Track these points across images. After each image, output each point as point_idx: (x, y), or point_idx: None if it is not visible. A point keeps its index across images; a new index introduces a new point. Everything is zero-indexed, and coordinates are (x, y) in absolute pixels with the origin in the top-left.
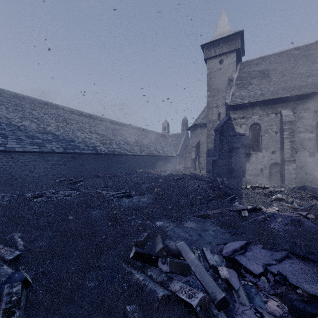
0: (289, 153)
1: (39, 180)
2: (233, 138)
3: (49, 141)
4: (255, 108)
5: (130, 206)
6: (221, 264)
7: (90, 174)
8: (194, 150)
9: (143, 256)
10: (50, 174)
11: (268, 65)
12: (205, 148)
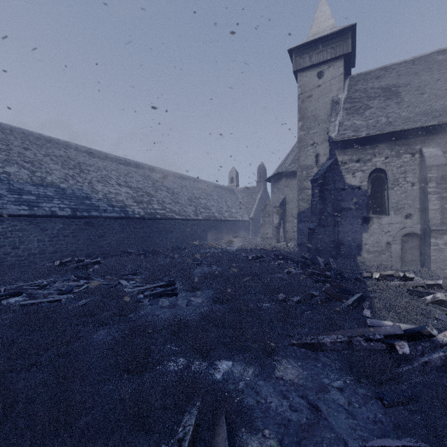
0: (437, 217)
1: (30, 260)
2: (342, 194)
3: (48, 199)
4: (378, 144)
5: (168, 323)
6: None
7: (116, 249)
8: (276, 212)
9: None
10: (49, 251)
11: (396, 78)
12: (294, 209)
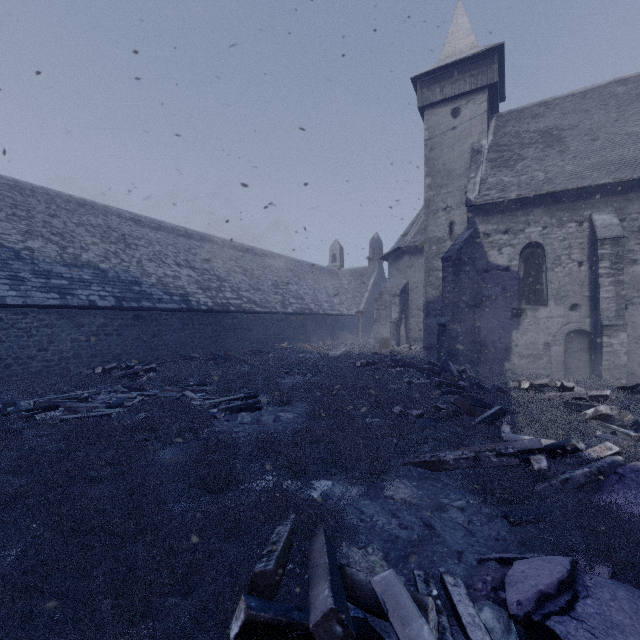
0: (612, 308)
1: (62, 367)
2: (484, 277)
3: (84, 284)
4: (533, 209)
5: (252, 438)
6: (506, 639)
7: (175, 353)
8: (396, 303)
9: (270, 632)
10: (87, 355)
11: (559, 118)
12: (421, 299)
